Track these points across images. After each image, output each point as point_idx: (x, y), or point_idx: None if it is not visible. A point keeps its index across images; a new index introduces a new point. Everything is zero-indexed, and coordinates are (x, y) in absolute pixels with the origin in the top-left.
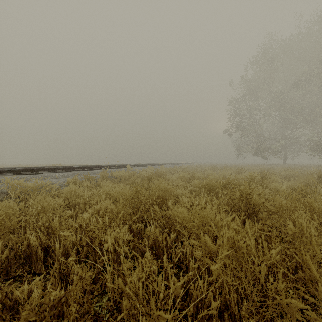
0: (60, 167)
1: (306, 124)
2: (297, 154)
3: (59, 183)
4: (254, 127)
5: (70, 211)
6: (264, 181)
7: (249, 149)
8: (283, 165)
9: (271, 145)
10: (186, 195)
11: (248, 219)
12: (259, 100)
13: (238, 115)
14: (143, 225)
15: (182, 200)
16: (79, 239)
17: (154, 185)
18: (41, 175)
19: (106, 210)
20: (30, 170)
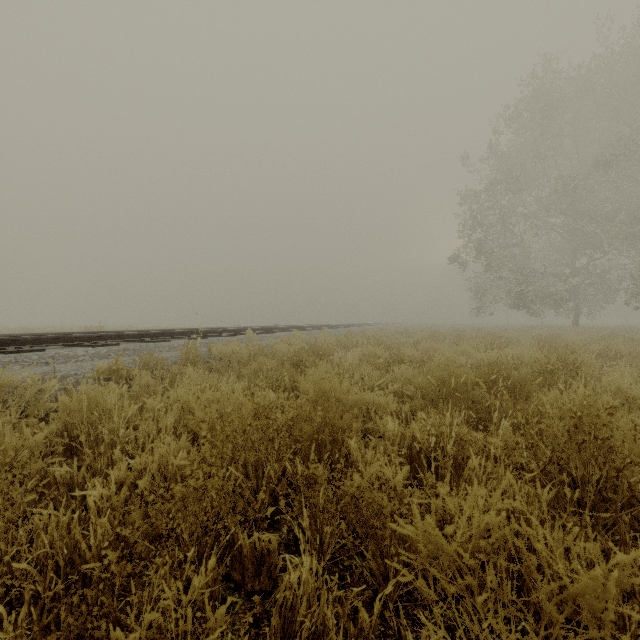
0: (91, 336)
1: (622, 243)
2: (599, 306)
3: (75, 375)
4: (514, 250)
5: (66, 466)
6: (582, 372)
7: (502, 295)
8: (573, 329)
9: (549, 287)
10: (389, 410)
11: (603, 503)
12: (524, 194)
13: (481, 225)
14: (274, 539)
15: (386, 429)
16: (11, 639)
17: (307, 381)
18: (37, 356)
19: (165, 470)
20: (15, 343)
